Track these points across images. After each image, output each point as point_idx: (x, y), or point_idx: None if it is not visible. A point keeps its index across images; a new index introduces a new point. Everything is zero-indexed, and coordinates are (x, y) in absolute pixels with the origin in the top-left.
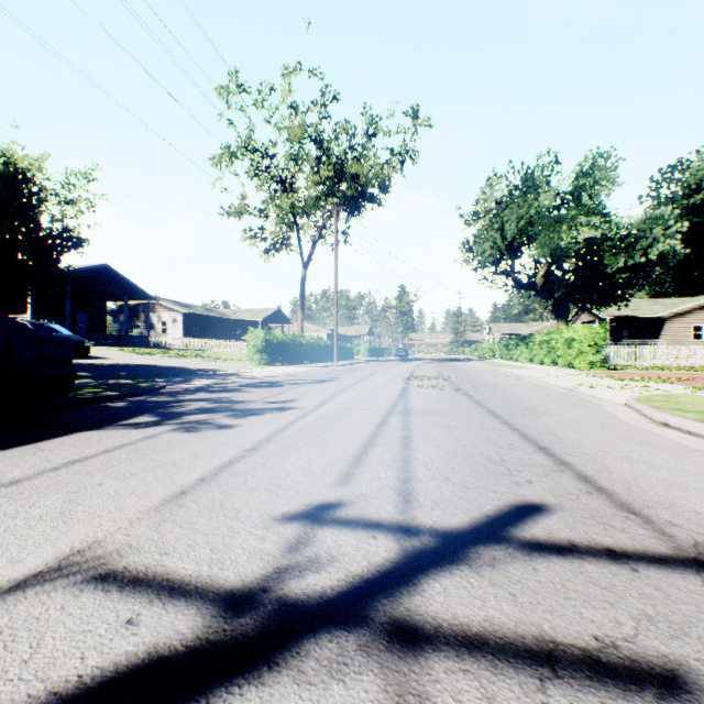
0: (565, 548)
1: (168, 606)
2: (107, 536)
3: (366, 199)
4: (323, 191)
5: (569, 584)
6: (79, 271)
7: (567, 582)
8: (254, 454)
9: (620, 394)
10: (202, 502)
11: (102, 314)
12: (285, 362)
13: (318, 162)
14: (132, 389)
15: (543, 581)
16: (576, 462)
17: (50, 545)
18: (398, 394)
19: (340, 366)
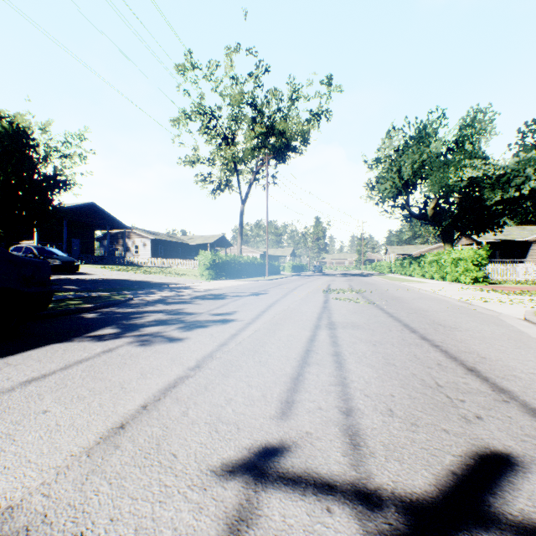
0: None
1: None
2: (24, 497)
3: (290, 150)
4: (257, 144)
5: None
6: (73, 207)
7: None
8: (197, 374)
9: (514, 308)
10: (139, 441)
11: (91, 240)
12: (228, 277)
13: (253, 121)
14: (104, 302)
15: None
16: (515, 389)
17: None
18: (321, 307)
19: (270, 280)
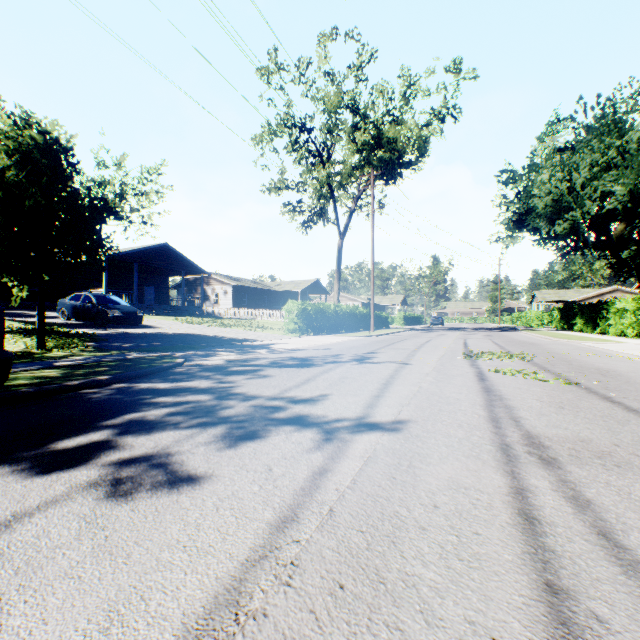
0: None
1: None
2: None
3: (403, 166)
4: (359, 161)
5: None
6: (144, 250)
7: None
8: None
9: None
10: None
11: (166, 287)
12: (321, 331)
13: (354, 130)
14: (135, 370)
15: None
16: None
17: None
18: (480, 389)
19: (377, 337)
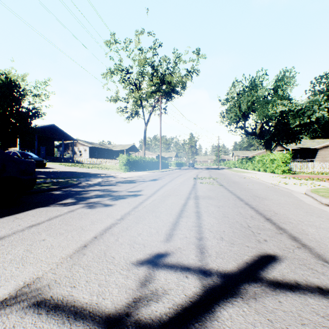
0: (294, 286)
1: (73, 326)
2: (43, 274)
3: (175, 93)
4: (154, 89)
5: (302, 313)
6: (41, 127)
7: (300, 312)
8: (122, 222)
9: (301, 187)
10: (95, 252)
11: (52, 147)
12: (136, 170)
13: (152, 75)
14: (64, 184)
15: (286, 311)
16: (288, 228)
17: (13, 280)
18: (191, 187)
19: (162, 172)
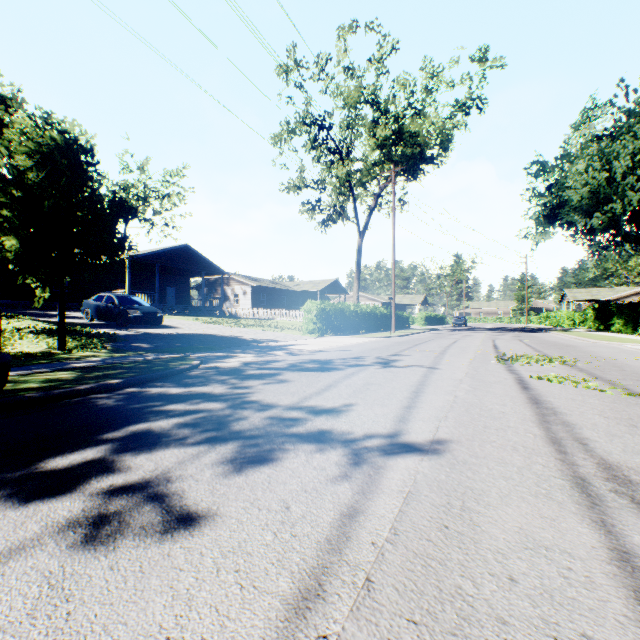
0: None
1: None
2: None
3: (425, 161)
4: (379, 158)
5: None
6: (166, 251)
7: None
8: None
9: None
10: None
11: (187, 288)
12: (340, 332)
13: (374, 125)
14: (149, 373)
15: None
16: None
17: None
18: (526, 399)
19: (399, 337)
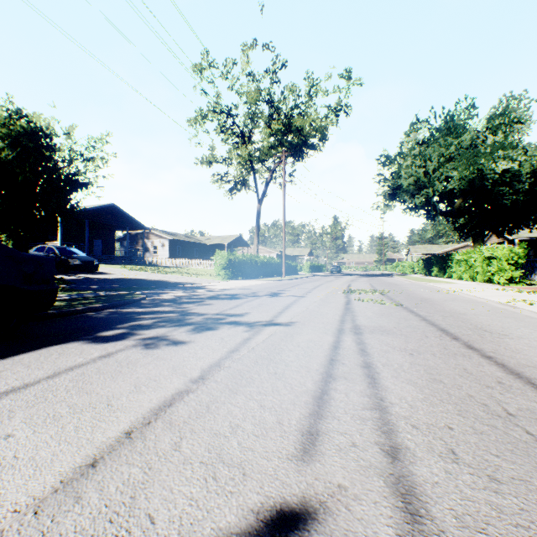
0: None
1: None
2: None
3: (308, 147)
4: (274, 142)
5: None
6: (94, 209)
7: None
8: (200, 388)
9: None
10: (109, 490)
11: (112, 240)
12: (244, 277)
13: (270, 118)
14: (116, 301)
15: None
16: None
17: None
18: (343, 308)
19: (287, 280)
